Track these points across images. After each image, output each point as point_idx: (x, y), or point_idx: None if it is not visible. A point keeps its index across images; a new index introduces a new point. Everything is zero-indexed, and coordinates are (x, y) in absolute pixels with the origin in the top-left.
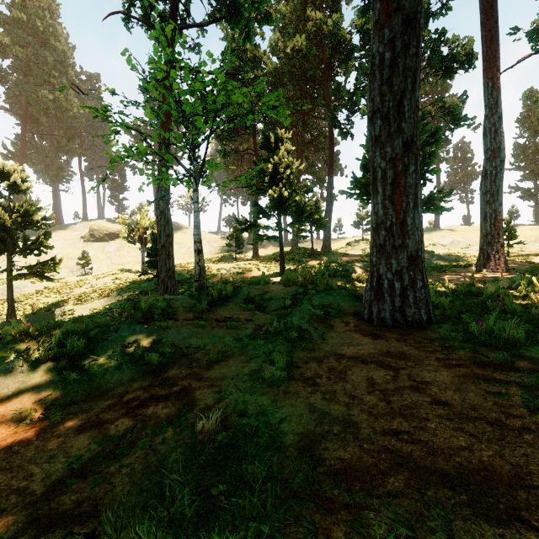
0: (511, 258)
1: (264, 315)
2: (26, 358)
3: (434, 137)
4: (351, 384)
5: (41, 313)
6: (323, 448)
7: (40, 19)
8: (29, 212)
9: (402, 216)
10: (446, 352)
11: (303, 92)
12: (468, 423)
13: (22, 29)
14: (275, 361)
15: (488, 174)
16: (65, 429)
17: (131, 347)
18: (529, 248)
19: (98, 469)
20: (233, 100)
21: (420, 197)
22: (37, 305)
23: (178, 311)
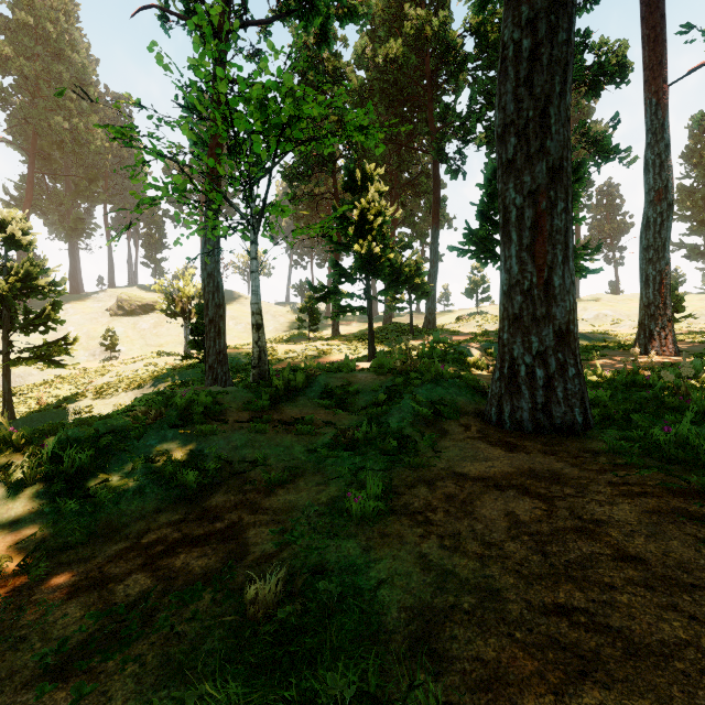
0: (678, 337)
1: (348, 415)
2: (4, 478)
3: (576, 174)
4: (483, 523)
5: (49, 411)
6: (449, 637)
7: (52, 23)
8: (32, 275)
9: (546, 273)
10: (621, 472)
11: (399, 116)
12: (682, 595)
13: (28, 36)
14: (367, 486)
15: (650, 223)
16: (49, 590)
17: (159, 461)
18: (700, 324)
19: (88, 664)
20: (305, 113)
21: (572, 247)
22: (45, 399)
23: (229, 409)
